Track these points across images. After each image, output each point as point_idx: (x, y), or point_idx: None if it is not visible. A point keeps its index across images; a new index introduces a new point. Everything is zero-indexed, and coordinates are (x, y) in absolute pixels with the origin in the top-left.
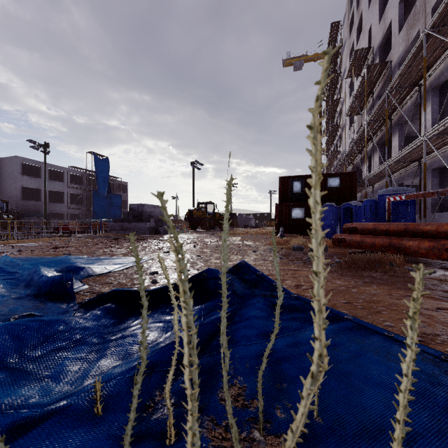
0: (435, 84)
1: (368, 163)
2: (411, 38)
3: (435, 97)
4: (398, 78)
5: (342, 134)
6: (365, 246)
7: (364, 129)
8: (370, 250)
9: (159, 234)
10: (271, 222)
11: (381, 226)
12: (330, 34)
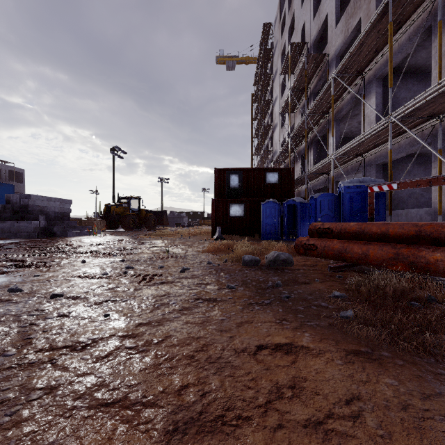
0: (380, 72)
1: (302, 161)
2: (352, 28)
3: (379, 88)
4: (347, 59)
5: (273, 135)
6: (350, 256)
7: (302, 124)
8: (358, 263)
9: (54, 237)
10: (205, 220)
11: (373, 227)
12: (263, 34)
